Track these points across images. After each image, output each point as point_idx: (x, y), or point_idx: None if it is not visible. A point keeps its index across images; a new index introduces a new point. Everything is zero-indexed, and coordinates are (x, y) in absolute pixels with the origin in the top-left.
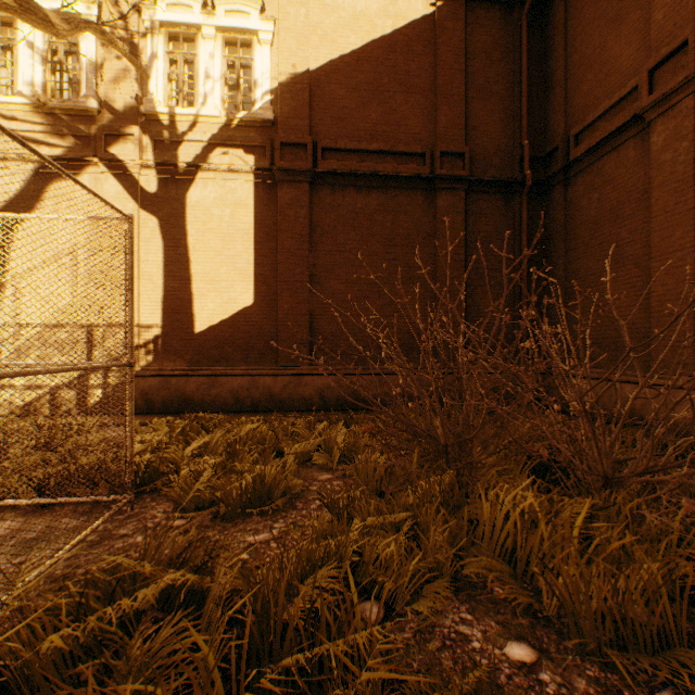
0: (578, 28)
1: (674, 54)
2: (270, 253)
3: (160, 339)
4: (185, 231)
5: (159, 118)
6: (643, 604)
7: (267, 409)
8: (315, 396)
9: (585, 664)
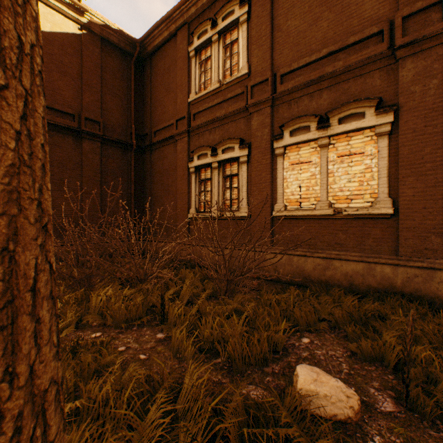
0: (156, 84)
1: (183, 119)
2: None
3: None
4: None
5: None
6: (135, 309)
7: None
8: None
9: (117, 330)
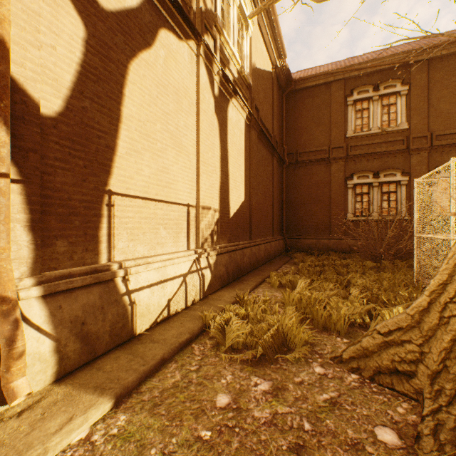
0: (300, 115)
1: (339, 148)
2: (248, 169)
3: (219, 221)
4: (227, 138)
5: (220, 37)
6: None
7: (256, 267)
8: (264, 256)
9: None
